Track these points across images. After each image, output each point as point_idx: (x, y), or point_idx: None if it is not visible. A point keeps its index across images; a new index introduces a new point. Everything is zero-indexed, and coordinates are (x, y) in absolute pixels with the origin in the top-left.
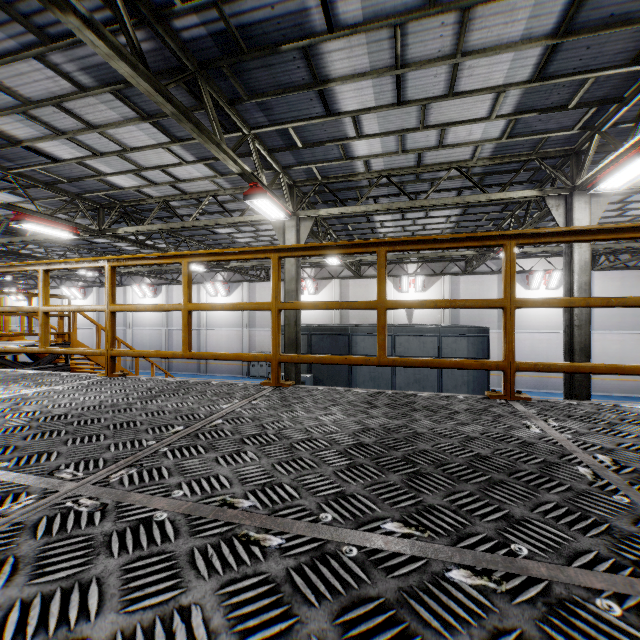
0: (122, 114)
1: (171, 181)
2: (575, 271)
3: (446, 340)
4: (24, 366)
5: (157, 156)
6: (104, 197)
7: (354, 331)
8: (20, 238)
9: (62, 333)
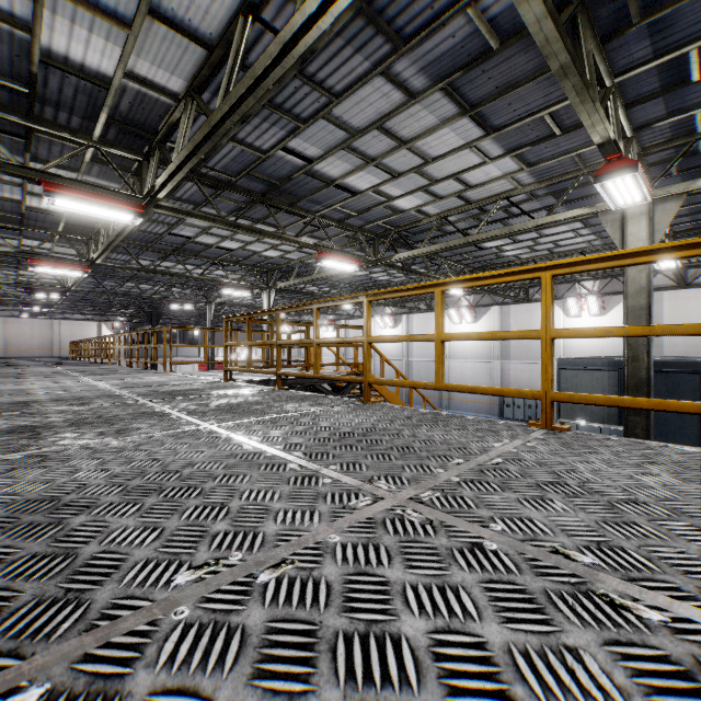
0: (440, 116)
1: (459, 190)
2: None
3: None
4: (333, 394)
5: (457, 161)
6: (381, 225)
7: None
8: (308, 277)
9: (358, 363)
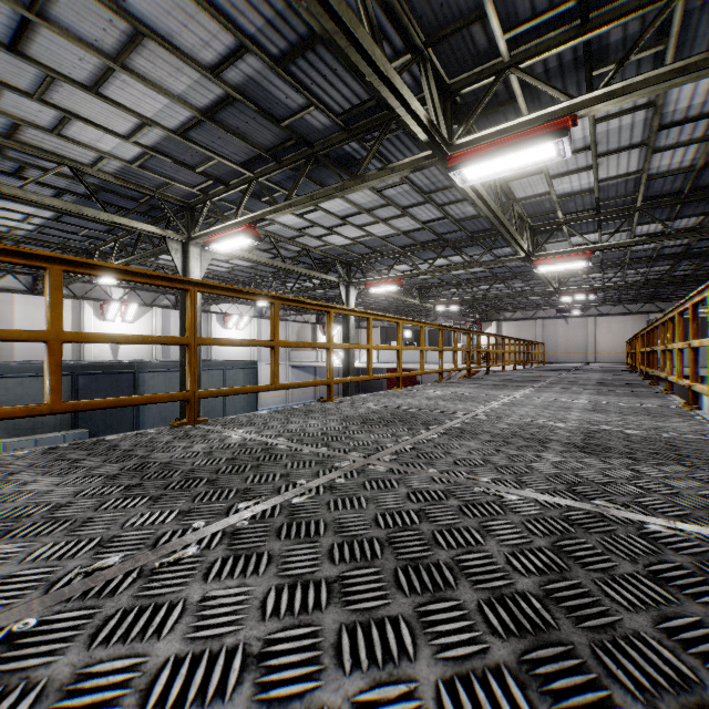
0: (187, 94)
1: (33, 122)
2: (351, 328)
3: (229, 372)
4: None
5: (106, 113)
6: None
7: (143, 368)
8: None
9: None
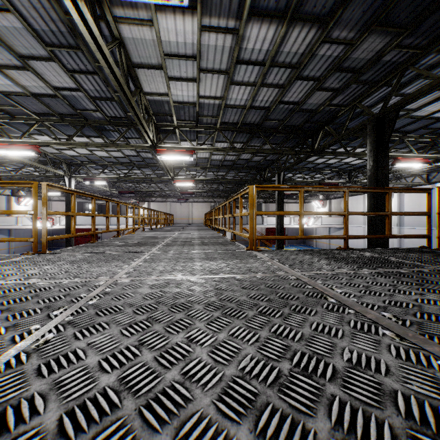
0: (29, 86)
1: None
2: None
3: None
4: None
5: None
6: None
7: None
8: None
9: None
